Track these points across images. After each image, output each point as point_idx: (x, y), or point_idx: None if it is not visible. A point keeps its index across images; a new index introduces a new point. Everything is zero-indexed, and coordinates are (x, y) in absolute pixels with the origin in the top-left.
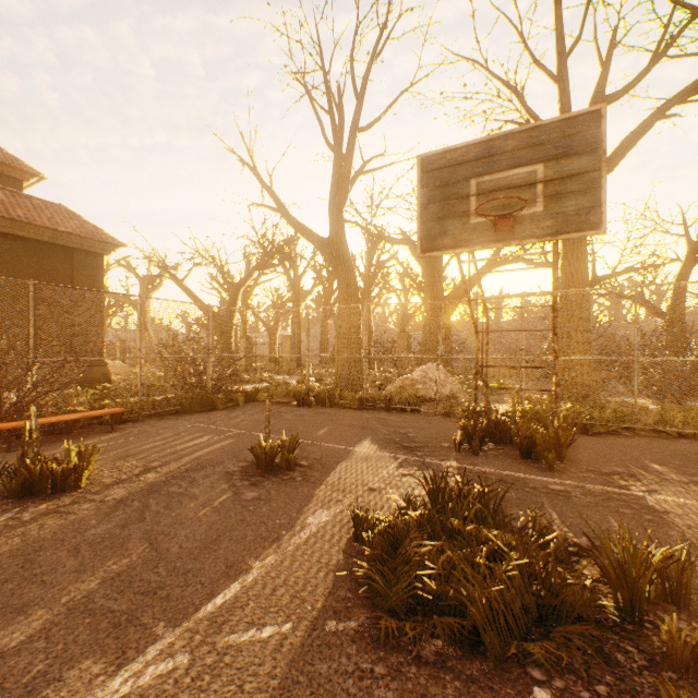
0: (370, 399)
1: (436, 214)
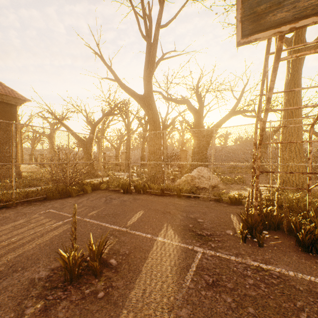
0: (167, 189)
1: None
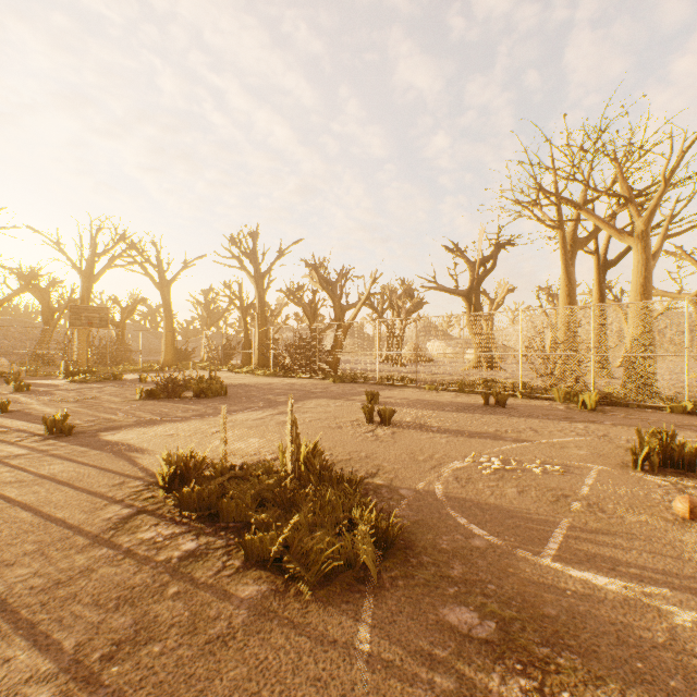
0: None
1: (75, 318)
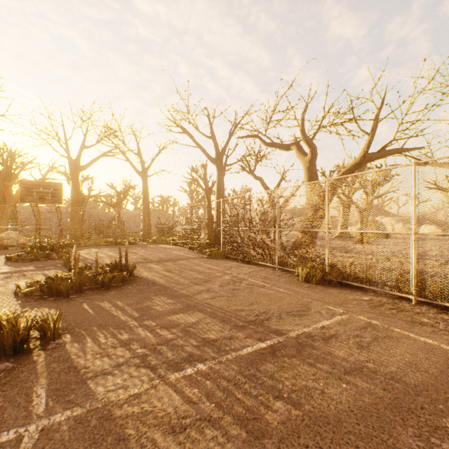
0: None
1: (25, 194)
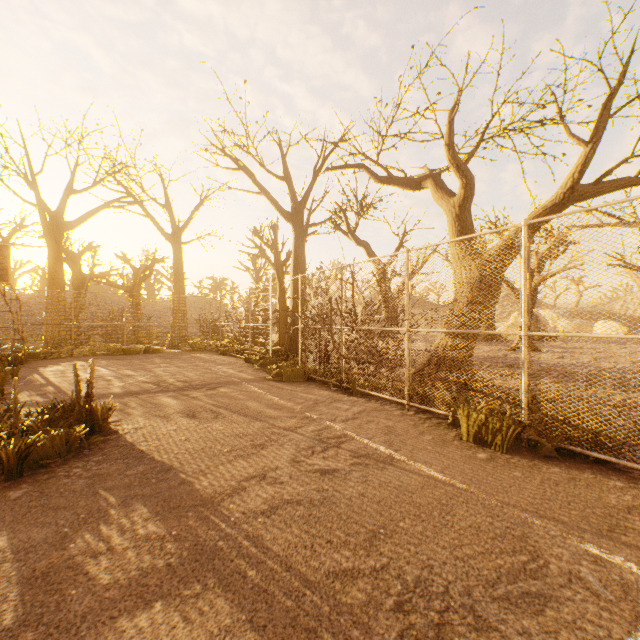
0: None
1: None
